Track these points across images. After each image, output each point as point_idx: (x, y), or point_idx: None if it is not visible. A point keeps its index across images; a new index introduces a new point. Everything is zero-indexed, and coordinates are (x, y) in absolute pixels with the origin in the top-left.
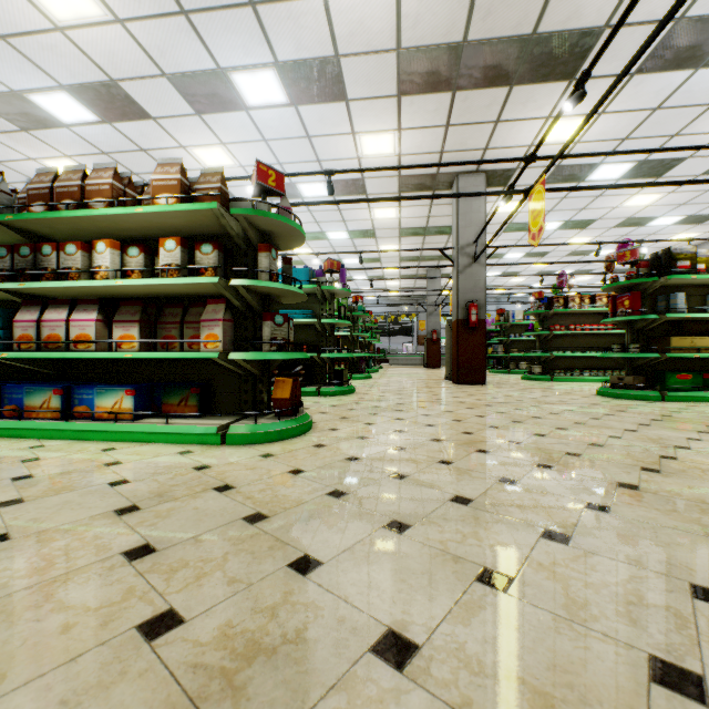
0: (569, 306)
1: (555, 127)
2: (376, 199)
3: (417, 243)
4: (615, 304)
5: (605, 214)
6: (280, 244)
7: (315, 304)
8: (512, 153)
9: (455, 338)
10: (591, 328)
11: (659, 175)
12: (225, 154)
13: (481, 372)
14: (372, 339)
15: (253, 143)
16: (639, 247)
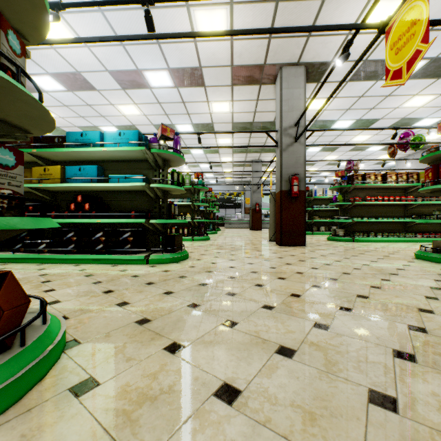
0: (367, 182)
1: (375, 10)
2: (202, 33)
3: (245, 137)
4: (436, 172)
5: (387, 114)
6: (0, 6)
7: (148, 170)
8: (330, 42)
9: (279, 206)
10: (382, 199)
11: (440, 75)
12: (66, 28)
13: (301, 236)
14: (212, 209)
15: (89, 14)
16: (428, 132)
